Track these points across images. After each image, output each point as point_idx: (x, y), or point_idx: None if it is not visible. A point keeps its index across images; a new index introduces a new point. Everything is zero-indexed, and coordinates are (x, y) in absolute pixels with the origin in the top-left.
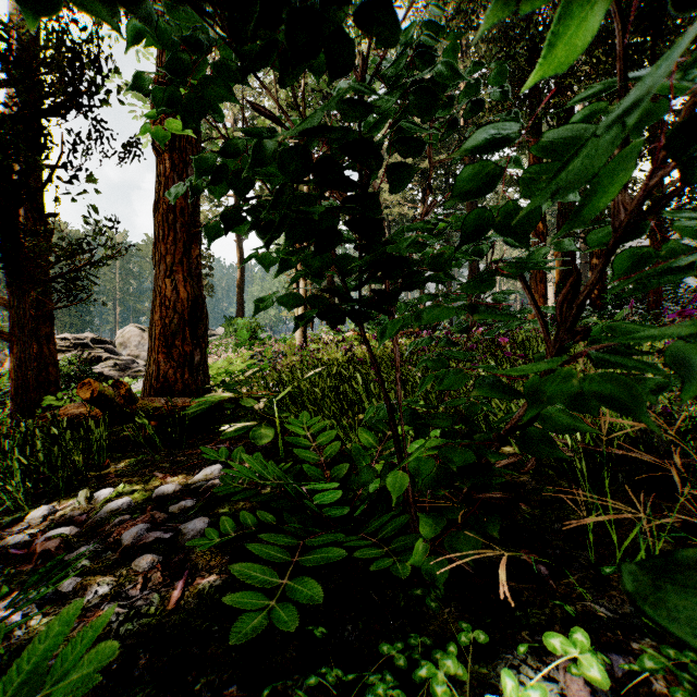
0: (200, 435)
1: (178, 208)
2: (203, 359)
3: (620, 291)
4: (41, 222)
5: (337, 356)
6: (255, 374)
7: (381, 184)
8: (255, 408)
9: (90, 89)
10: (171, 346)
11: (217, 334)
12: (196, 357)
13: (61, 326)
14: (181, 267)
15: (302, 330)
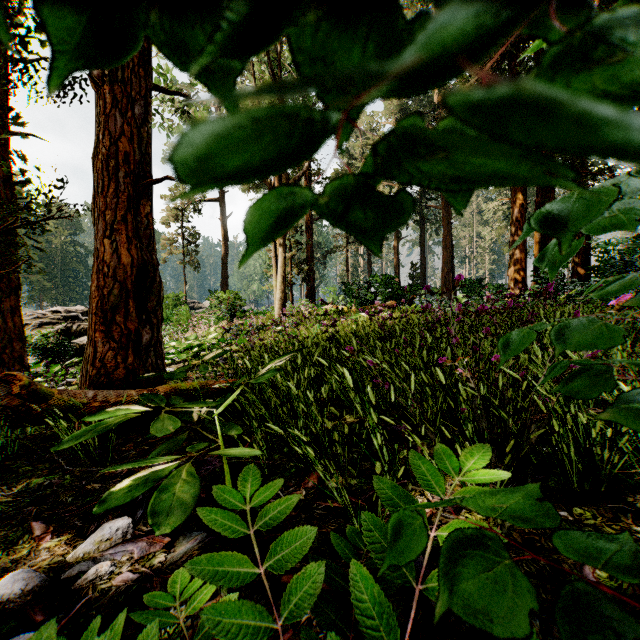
0: (141, 437)
1: (120, 153)
2: (154, 338)
3: (617, 261)
4: (7, 190)
5: (315, 331)
6: (214, 357)
7: (358, 164)
8: (195, 417)
9: (17, 11)
10: (110, 323)
11: (203, 307)
12: (145, 336)
13: (61, 299)
14: (124, 225)
15: (281, 303)
